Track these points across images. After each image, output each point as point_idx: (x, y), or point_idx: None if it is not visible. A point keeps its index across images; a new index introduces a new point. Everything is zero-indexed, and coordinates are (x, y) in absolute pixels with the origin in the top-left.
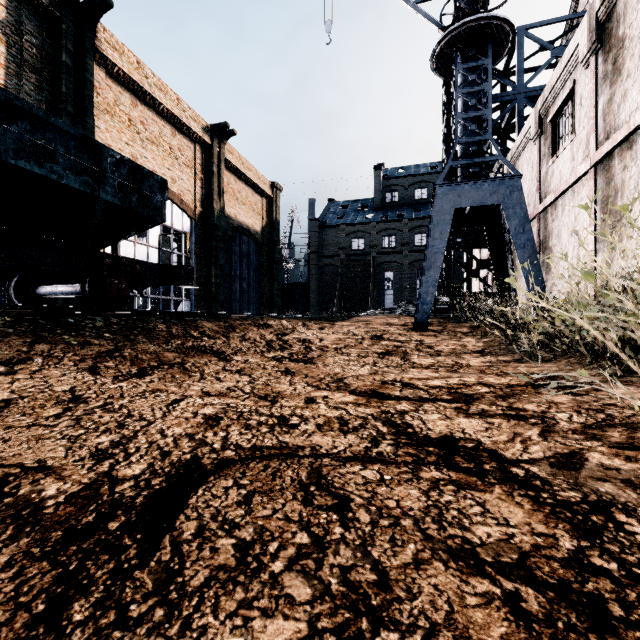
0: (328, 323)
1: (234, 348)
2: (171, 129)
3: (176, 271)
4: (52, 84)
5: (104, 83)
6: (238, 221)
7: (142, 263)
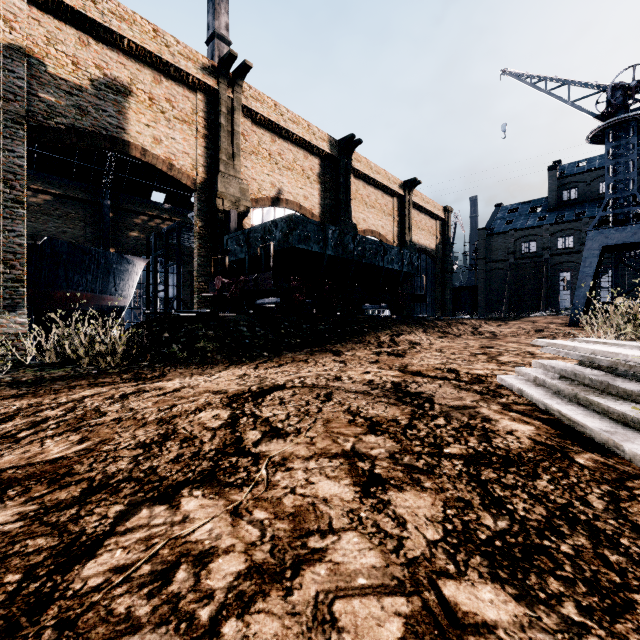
0: (502, 322)
1: (457, 333)
2: (381, 194)
3: (417, 295)
4: (334, 195)
5: (352, 182)
6: (419, 244)
7: (407, 294)
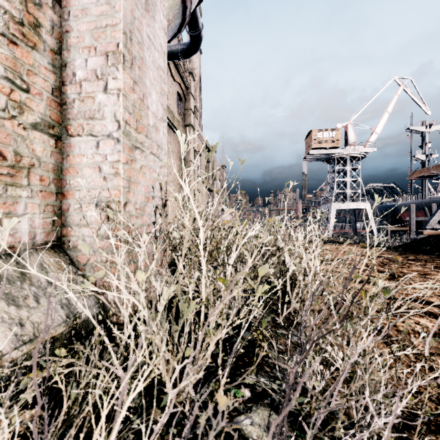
0: None
1: None
2: None
3: None
4: None
5: None
6: None
7: None
